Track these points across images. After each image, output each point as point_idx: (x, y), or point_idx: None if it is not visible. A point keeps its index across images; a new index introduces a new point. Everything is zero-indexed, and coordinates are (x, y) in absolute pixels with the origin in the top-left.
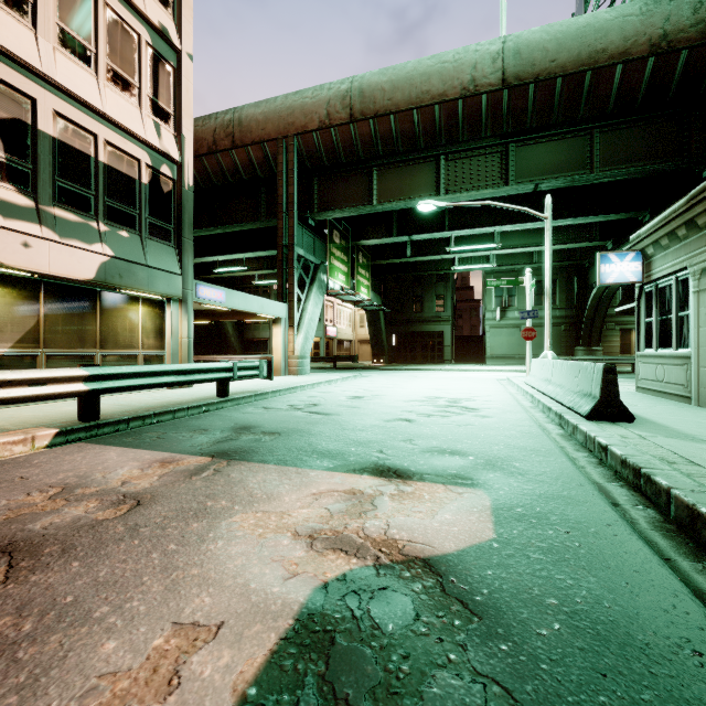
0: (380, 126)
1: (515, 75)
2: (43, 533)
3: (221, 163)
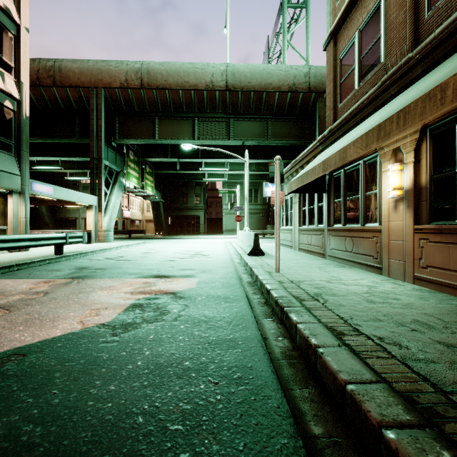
0: (160, 94)
1: (232, 85)
2: (9, 303)
3: (43, 94)
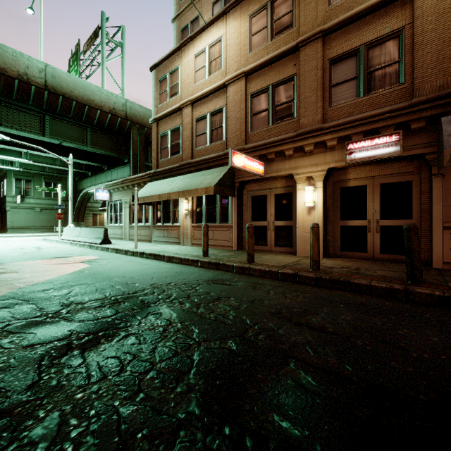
0: None
1: (53, 87)
2: None
3: None
